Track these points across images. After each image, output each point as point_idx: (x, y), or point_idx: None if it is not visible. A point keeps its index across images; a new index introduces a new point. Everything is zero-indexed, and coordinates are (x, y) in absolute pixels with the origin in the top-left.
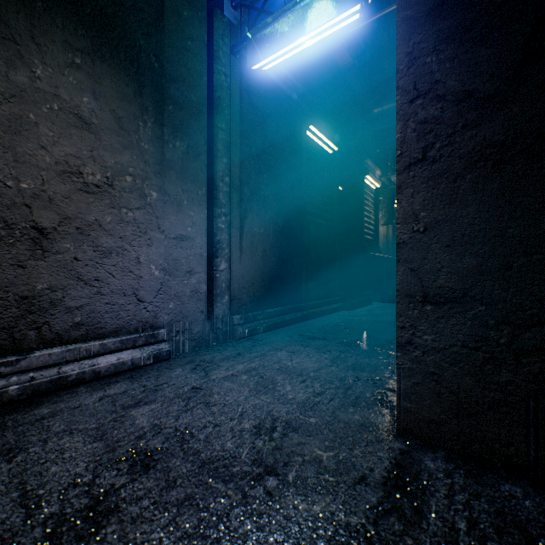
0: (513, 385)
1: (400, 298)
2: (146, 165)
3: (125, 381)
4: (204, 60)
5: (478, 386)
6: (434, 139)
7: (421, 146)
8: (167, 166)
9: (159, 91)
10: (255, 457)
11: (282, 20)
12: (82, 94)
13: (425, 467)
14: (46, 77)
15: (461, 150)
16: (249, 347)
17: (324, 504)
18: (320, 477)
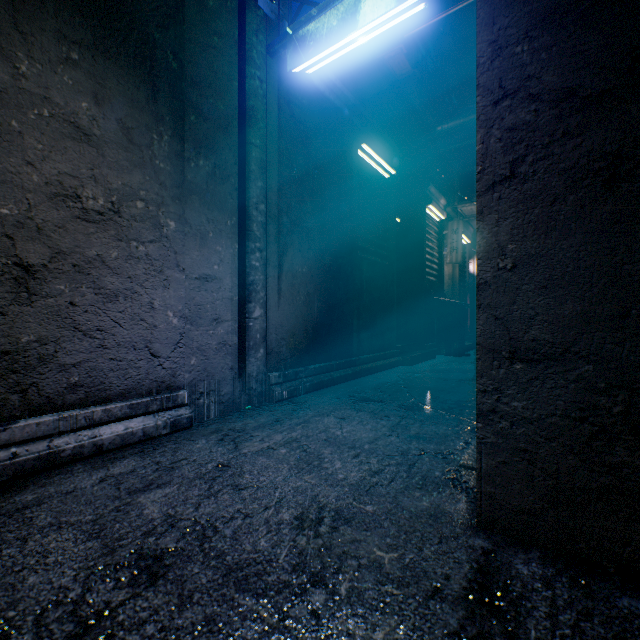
0: (631, 467)
1: (481, 354)
2: (161, 188)
3: (134, 457)
4: (234, 61)
5: (583, 467)
6: (526, 150)
7: (508, 160)
8: (188, 190)
9: (178, 97)
10: (296, 561)
11: (329, 12)
12: (80, 98)
13: (516, 573)
14: (33, 74)
15: (561, 164)
16: (289, 411)
17: (388, 629)
18: (382, 589)
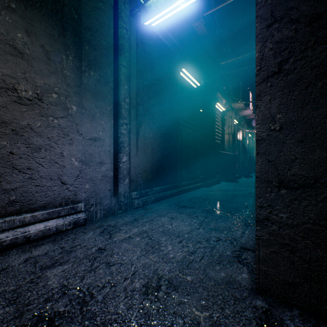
0: None
1: (259, 183)
2: (68, 87)
3: (49, 244)
4: (111, 18)
5: None
6: (289, 55)
7: (277, 62)
8: (84, 88)
9: (78, 35)
10: (142, 320)
11: None
12: (16, 31)
13: None
14: None
15: (312, 62)
16: (142, 214)
17: None
18: None
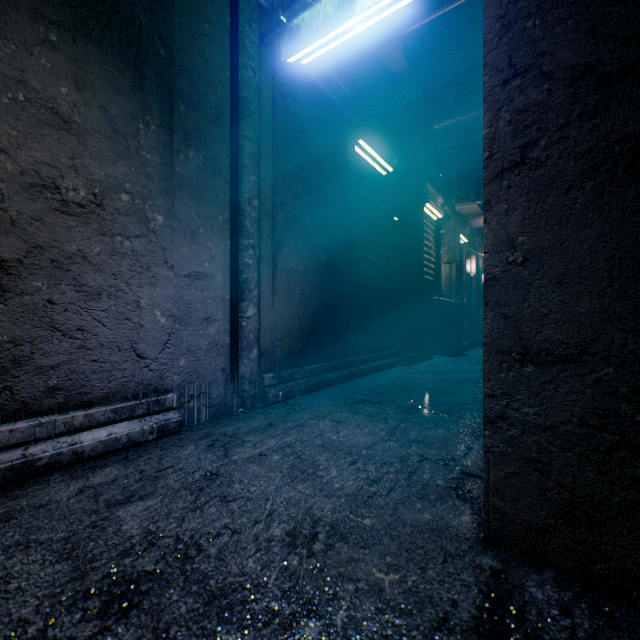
0: None
1: (489, 355)
2: (148, 180)
3: (117, 465)
4: (226, 50)
5: (602, 480)
6: (538, 133)
7: (518, 145)
8: (177, 183)
9: (166, 85)
10: (287, 585)
11: None
12: (59, 83)
13: (530, 597)
14: (7, 55)
15: (577, 148)
16: (283, 414)
17: None
18: (382, 618)
